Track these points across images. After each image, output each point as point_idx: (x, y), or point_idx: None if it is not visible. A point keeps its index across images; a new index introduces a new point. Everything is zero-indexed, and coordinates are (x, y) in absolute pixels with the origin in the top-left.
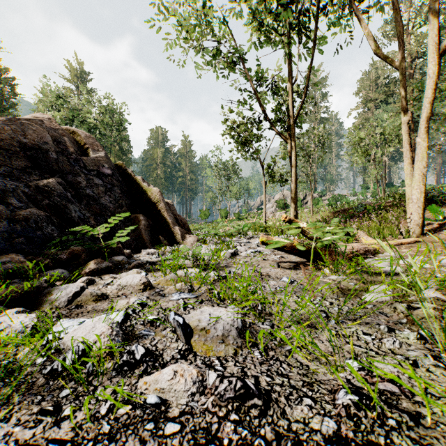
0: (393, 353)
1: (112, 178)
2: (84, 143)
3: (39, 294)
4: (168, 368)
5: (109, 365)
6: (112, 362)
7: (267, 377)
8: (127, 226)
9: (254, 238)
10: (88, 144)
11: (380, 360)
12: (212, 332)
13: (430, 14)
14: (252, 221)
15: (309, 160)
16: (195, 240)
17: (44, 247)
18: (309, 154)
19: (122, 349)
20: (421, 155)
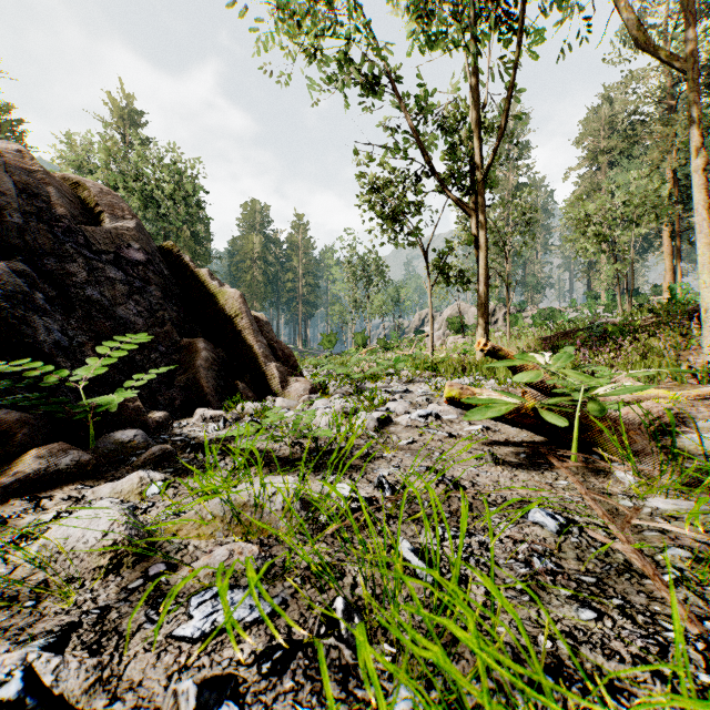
0: None
1: (146, 269)
2: (96, 204)
3: None
4: None
5: None
6: None
7: None
8: (170, 362)
9: (416, 383)
10: (102, 205)
11: None
12: None
13: None
14: (408, 353)
15: (504, 249)
16: (307, 387)
17: None
18: (503, 239)
19: None
20: None
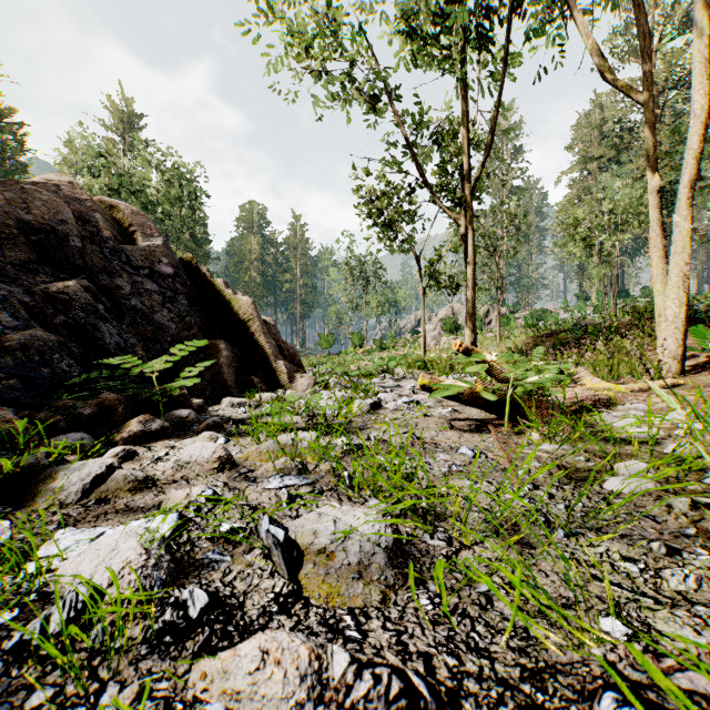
0: (686, 601)
1: (175, 281)
2: (129, 224)
3: (33, 478)
4: (252, 644)
5: (136, 631)
6: (142, 625)
7: (449, 656)
8: (198, 360)
9: (407, 380)
10: (135, 225)
11: (666, 618)
12: (339, 558)
13: (696, 13)
14: (403, 353)
15: (494, 254)
16: (311, 382)
17: (54, 394)
18: (494, 244)
19: (164, 596)
20: (680, 244)
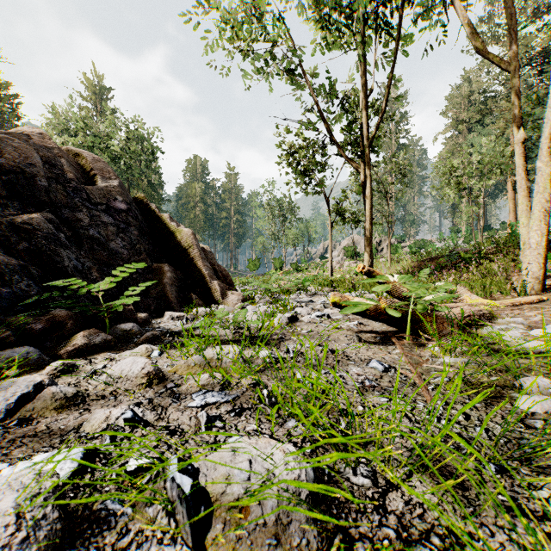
0: None
1: (127, 215)
2: (91, 169)
3: None
4: None
5: None
6: None
7: None
8: (146, 280)
9: (318, 296)
10: (95, 170)
11: None
12: (253, 515)
13: None
14: (314, 274)
15: (386, 196)
16: (240, 298)
17: (11, 311)
18: (386, 188)
19: None
20: (542, 185)
